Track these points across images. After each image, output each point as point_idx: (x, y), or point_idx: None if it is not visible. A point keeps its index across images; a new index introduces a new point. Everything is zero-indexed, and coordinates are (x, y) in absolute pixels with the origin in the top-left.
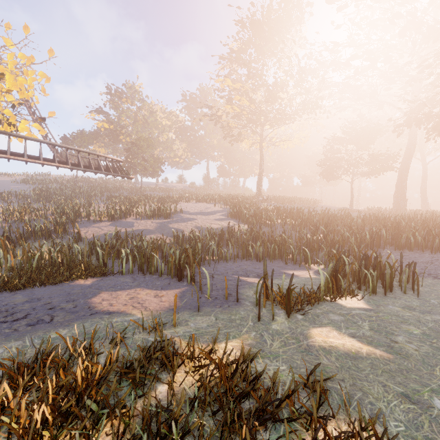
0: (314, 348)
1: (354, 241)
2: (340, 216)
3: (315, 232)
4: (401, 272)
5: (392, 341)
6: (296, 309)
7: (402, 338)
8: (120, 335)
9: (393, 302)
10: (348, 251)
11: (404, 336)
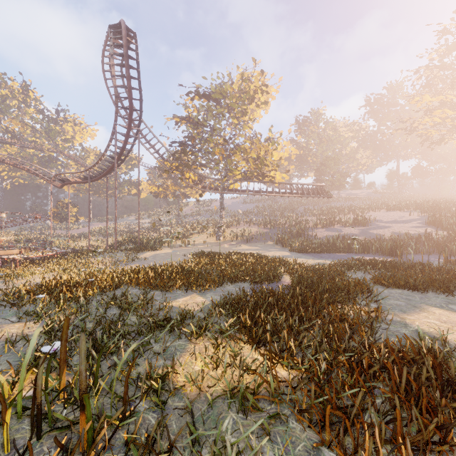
0: None
1: None
2: None
3: None
4: None
5: None
6: None
7: None
8: None
9: None
10: None
11: None
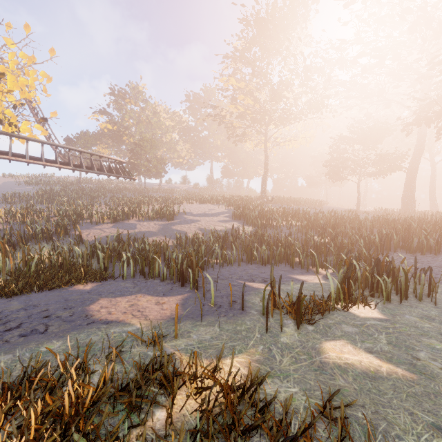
0: (328, 365)
1: (363, 244)
2: (347, 218)
3: (322, 234)
4: (415, 278)
5: (414, 357)
6: (306, 318)
7: (424, 354)
8: (117, 349)
9: (410, 311)
10: (359, 256)
11: (426, 352)
